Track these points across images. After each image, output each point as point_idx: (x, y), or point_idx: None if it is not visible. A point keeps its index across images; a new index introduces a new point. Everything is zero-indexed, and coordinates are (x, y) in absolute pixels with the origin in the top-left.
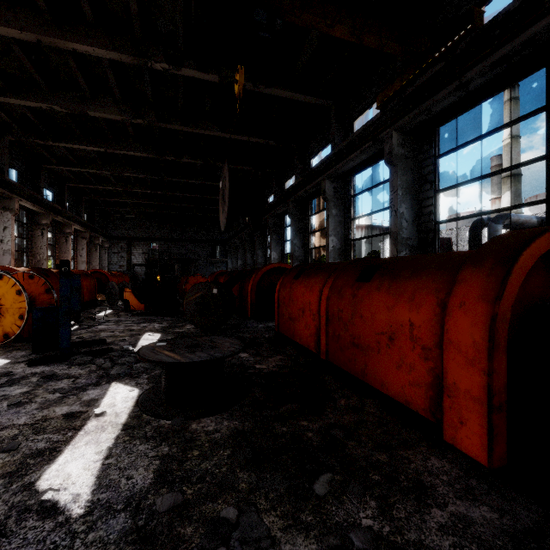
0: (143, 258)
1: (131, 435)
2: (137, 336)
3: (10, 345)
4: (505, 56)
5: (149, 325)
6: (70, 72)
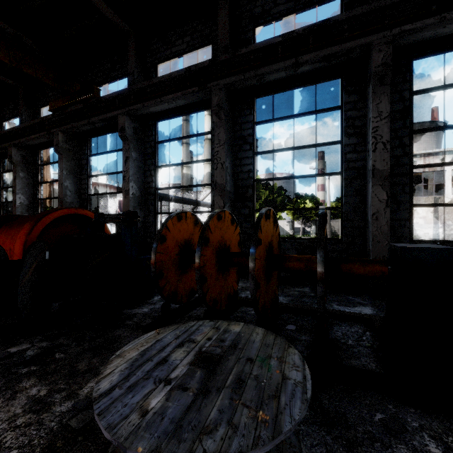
0: None
1: None
2: None
3: None
4: (105, 119)
5: None
6: None
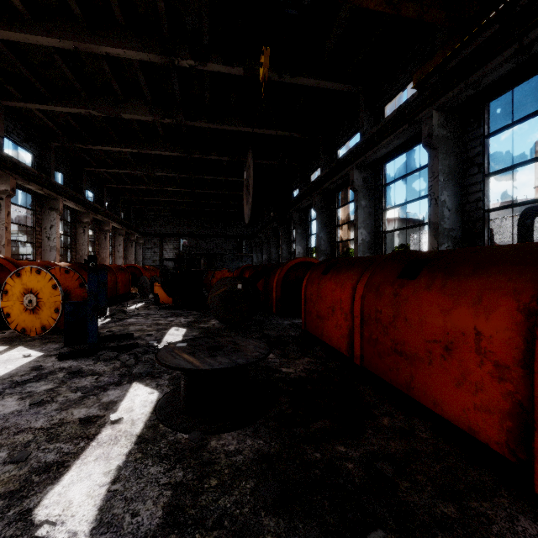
0: (174, 253)
1: (144, 451)
2: (163, 331)
3: (47, 337)
4: None
5: (176, 319)
6: (105, 77)
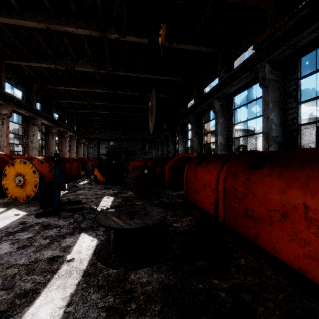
0: (106, 150)
1: (88, 282)
2: (99, 198)
3: (30, 202)
4: None
5: (107, 191)
6: (65, 46)
